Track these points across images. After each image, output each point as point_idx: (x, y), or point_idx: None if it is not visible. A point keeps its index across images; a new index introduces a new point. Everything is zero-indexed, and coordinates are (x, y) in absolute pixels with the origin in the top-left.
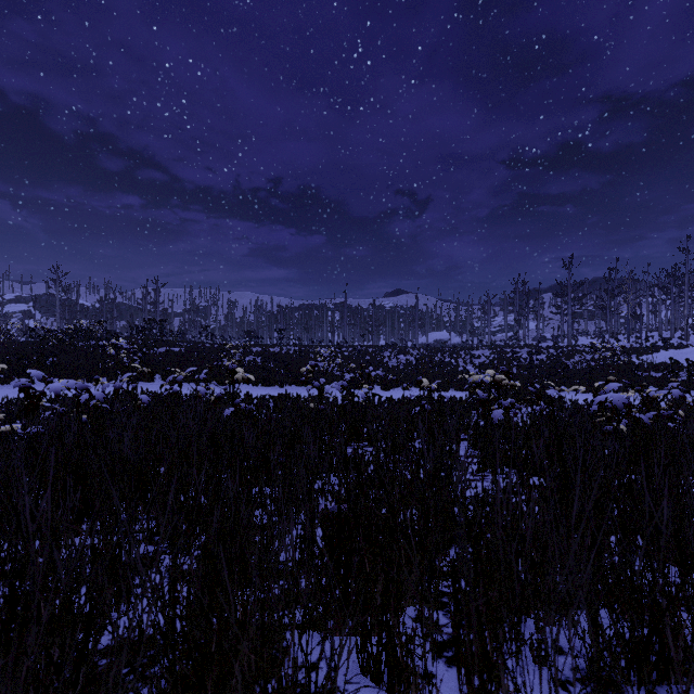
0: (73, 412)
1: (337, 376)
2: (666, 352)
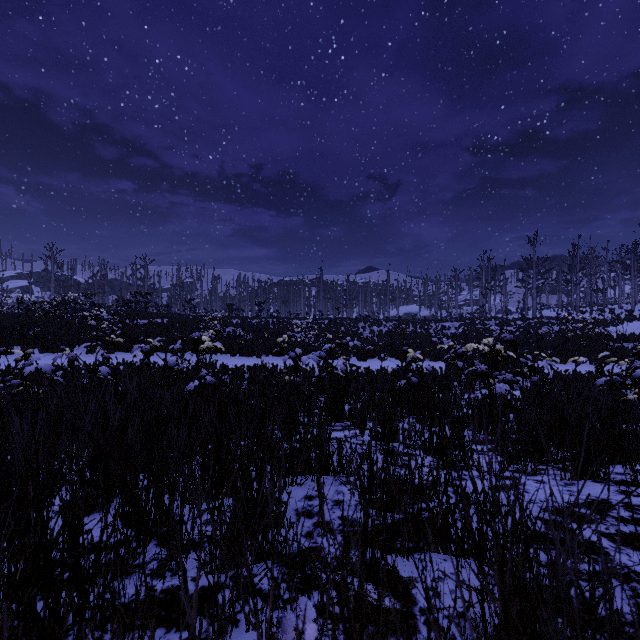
0: (21, 386)
1: (314, 347)
2: (633, 324)
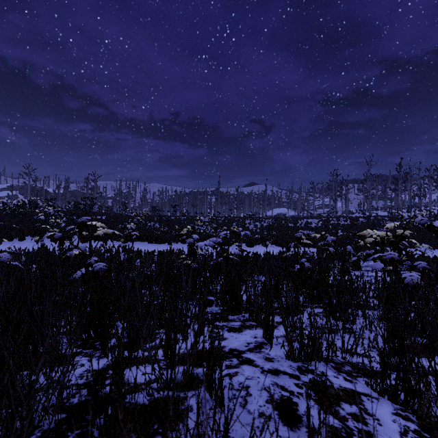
0: None
1: (213, 236)
2: None
